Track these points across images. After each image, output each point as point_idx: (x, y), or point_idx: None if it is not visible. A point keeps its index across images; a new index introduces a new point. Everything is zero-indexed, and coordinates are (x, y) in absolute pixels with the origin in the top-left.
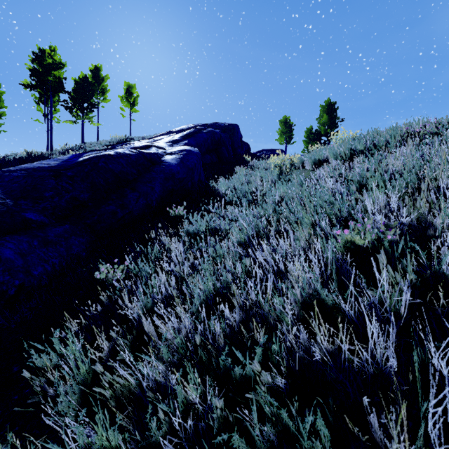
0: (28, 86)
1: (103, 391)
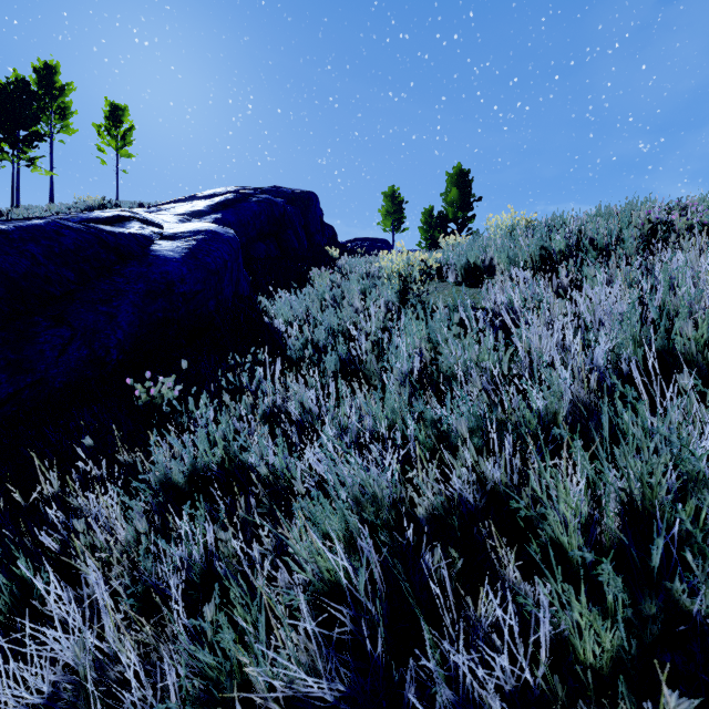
0: None
1: None
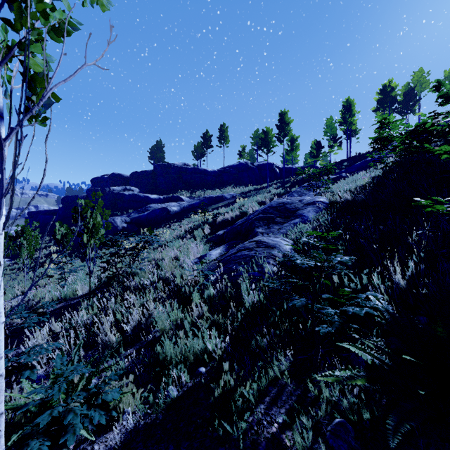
0: (375, 110)
1: None
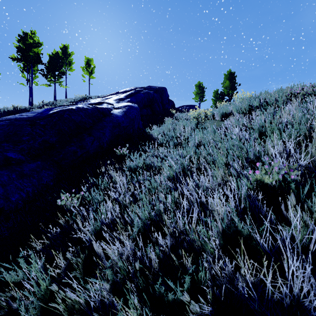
0: (15, 59)
1: (57, 307)
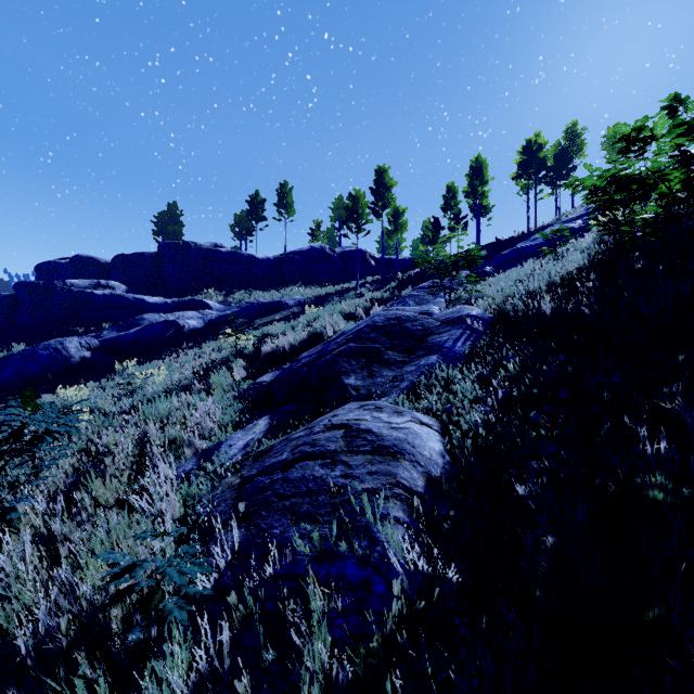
0: (515, 177)
1: None
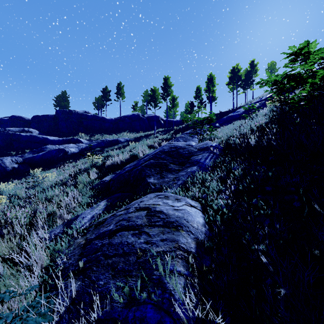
0: (227, 84)
1: None
